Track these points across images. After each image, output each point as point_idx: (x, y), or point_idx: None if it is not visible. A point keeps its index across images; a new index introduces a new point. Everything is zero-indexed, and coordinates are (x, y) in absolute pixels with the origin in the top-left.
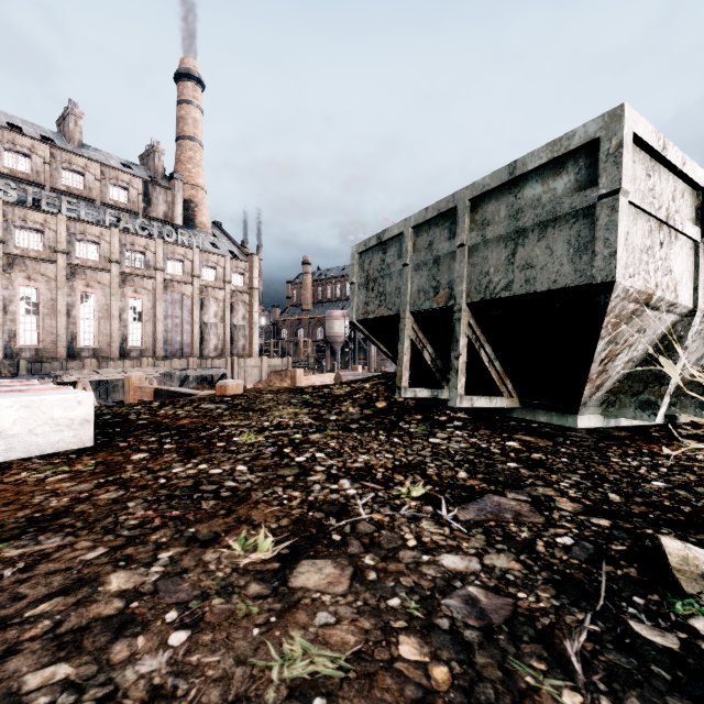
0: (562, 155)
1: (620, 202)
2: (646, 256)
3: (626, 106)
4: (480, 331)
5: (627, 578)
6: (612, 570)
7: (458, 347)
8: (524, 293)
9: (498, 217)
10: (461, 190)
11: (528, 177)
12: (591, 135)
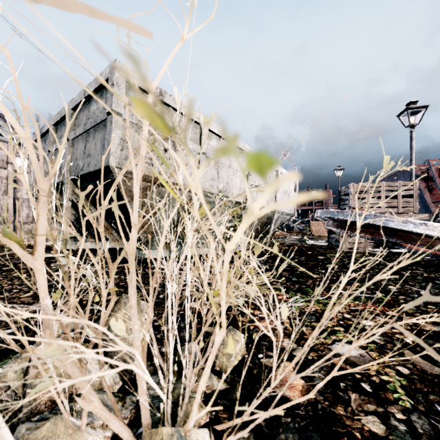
0: (100, 86)
1: (115, 119)
2: (149, 155)
3: (118, 61)
4: (85, 198)
5: (2, 350)
6: (1, 346)
7: (63, 208)
8: (87, 172)
9: (83, 122)
10: (69, 102)
11: (93, 98)
12: (107, 76)
